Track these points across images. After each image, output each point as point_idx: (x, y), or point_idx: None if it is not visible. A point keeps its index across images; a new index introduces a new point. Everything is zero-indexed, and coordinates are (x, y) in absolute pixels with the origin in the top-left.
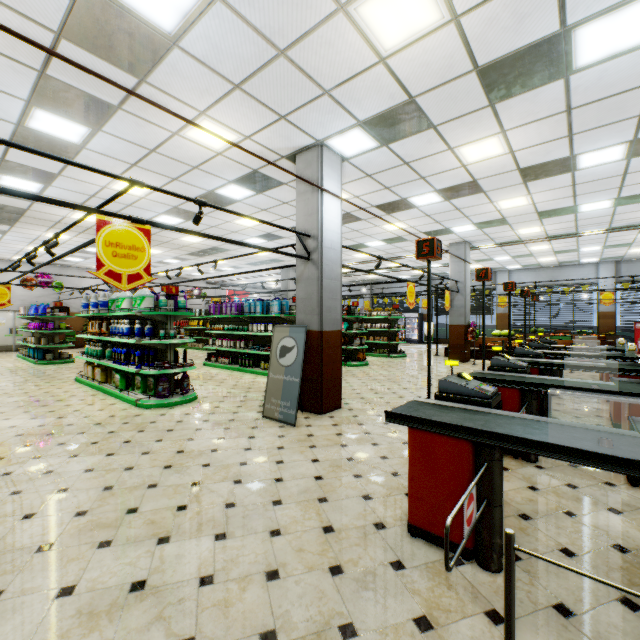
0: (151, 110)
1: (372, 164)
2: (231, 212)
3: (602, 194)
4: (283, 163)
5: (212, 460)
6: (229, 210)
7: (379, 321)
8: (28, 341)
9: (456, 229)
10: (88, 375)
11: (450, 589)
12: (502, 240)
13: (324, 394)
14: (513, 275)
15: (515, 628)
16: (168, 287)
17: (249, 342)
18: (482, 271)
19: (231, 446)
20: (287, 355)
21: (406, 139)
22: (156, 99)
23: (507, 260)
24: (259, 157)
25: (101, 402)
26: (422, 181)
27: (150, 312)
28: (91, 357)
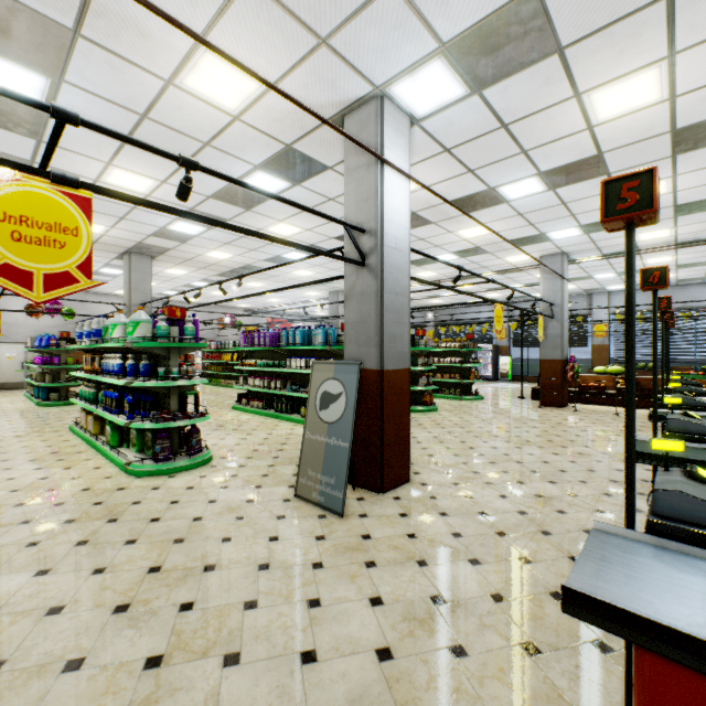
0: (125, 36)
1: (454, 129)
2: (241, 183)
3: None
4: (326, 132)
5: (200, 593)
6: (237, 180)
7: (448, 355)
8: (33, 378)
9: (554, 235)
10: (82, 423)
11: None
12: (612, 250)
13: (385, 463)
14: (614, 298)
15: None
16: (170, 308)
17: (287, 381)
18: (654, 272)
19: (238, 559)
20: (331, 406)
21: (511, 78)
22: (127, 11)
23: (610, 278)
24: (285, 95)
25: (83, 464)
26: (522, 158)
27: (143, 343)
28: (84, 401)
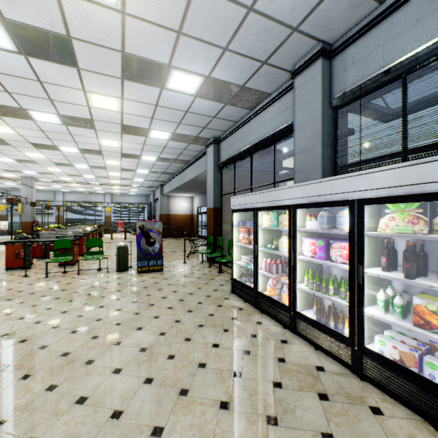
0: None
1: None
2: None
3: (89, 174)
4: None
5: None
6: None
7: None
8: None
9: (26, 172)
10: None
11: (18, 272)
12: (54, 179)
13: None
14: (66, 194)
15: (32, 271)
16: None
17: None
18: (33, 203)
19: None
20: None
21: None
22: None
23: (61, 187)
24: None
25: None
26: (5, 155)
27: None
28: None
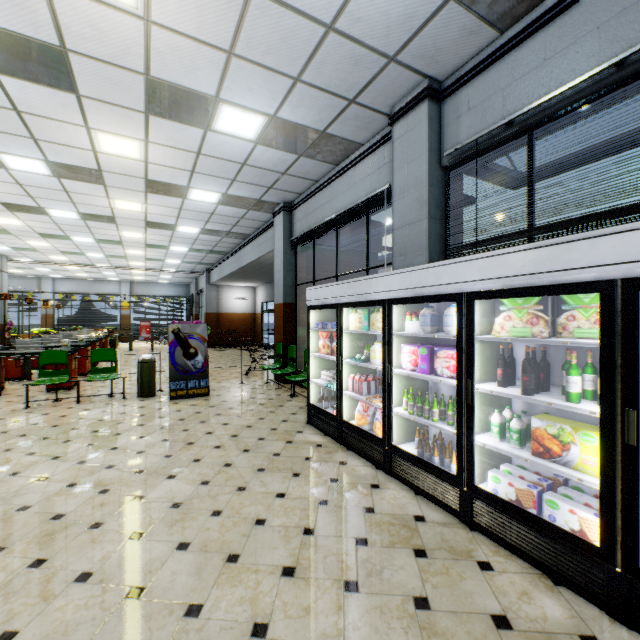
0: None
1: None
2: None
3: (96, 251)
4: None
5: None
6: None
7: None
8: None
9: None
10: None
11: None
12: (39, 259)
13: None
14: (58, 282)
15: (3, 399)
16: None
17: None
18: (5, 295)
19: None
20: None
21: None
22: None
23: (49, 271)
24: None
25: None
26: None
27: None
28: None
